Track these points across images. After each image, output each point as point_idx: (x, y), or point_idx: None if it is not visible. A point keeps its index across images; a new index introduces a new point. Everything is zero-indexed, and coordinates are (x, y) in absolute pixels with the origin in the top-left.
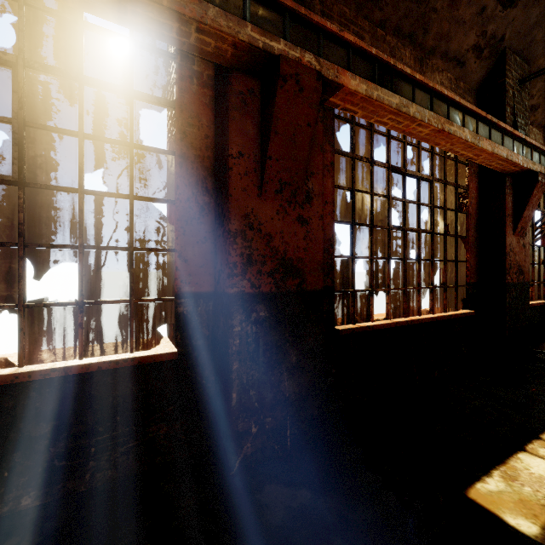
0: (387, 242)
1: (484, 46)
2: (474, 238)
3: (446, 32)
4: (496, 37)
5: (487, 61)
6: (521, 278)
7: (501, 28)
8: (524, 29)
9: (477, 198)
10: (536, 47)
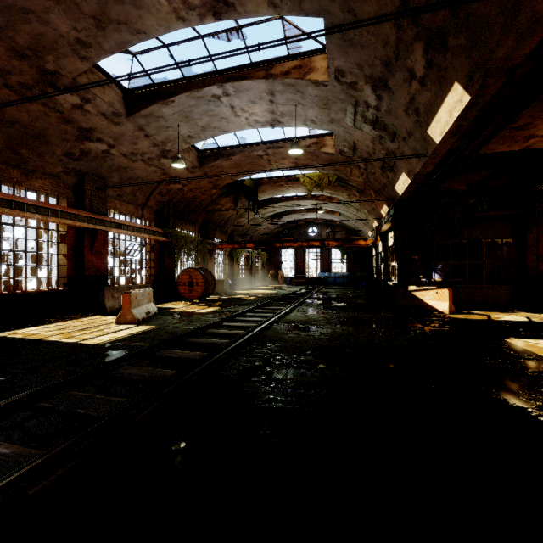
0: (0, 257)
1: (70, 172)
2: (73, 255)
3: (41, 165)
4: (77, 169)
5: (76, 177)
6: (99, 273)
7: (77, 167)
8: (93, 168)
9: (75, 237)
10: (105, 174)
